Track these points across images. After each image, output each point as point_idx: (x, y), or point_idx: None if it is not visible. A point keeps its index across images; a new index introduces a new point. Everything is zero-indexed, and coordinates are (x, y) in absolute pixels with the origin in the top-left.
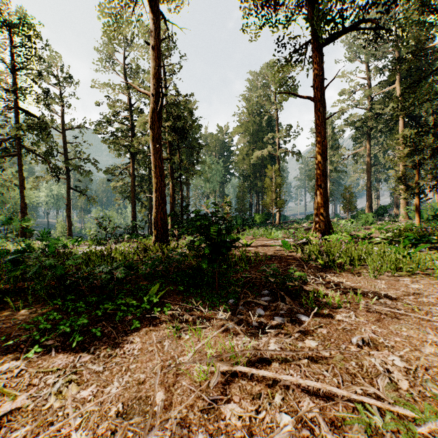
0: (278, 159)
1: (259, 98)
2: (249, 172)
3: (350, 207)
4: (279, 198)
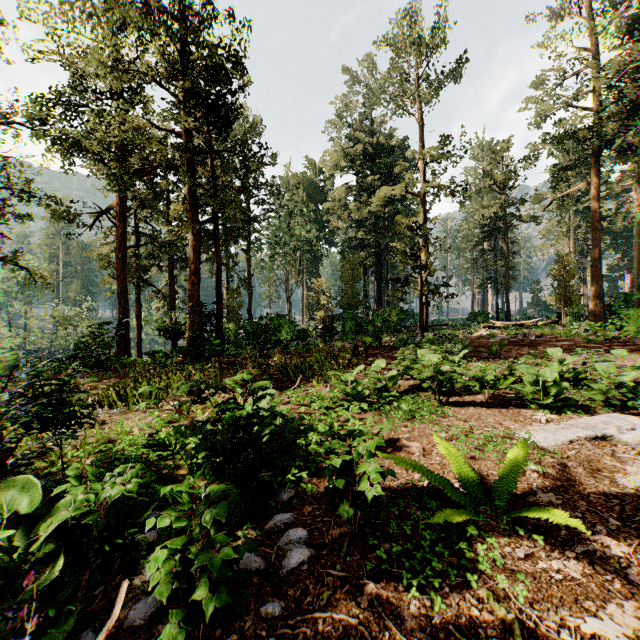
0: (423, 203)
1: (387, 80)
2: (364, 235)
3: (568, 296)
4: (426, 280)
